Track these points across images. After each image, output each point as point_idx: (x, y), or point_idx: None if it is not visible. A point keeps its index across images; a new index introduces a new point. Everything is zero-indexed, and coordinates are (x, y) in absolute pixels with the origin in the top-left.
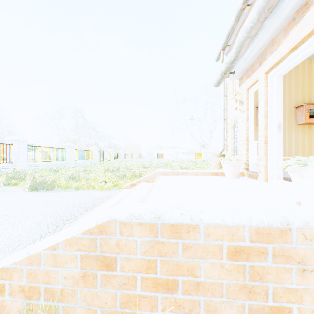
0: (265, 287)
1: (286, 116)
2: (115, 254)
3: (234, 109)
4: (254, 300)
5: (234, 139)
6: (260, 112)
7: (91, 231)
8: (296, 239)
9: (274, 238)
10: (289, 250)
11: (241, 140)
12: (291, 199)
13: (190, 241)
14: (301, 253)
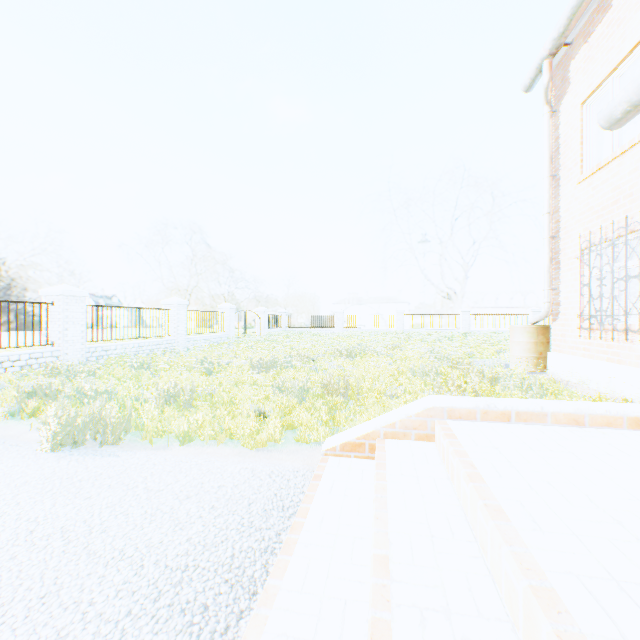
0: None
1: None
2: None
3: None
4: None
5: (585, 288)
6: None
7: None
8: None
9: None
10: None
11: None
12: None
13: None
14: None
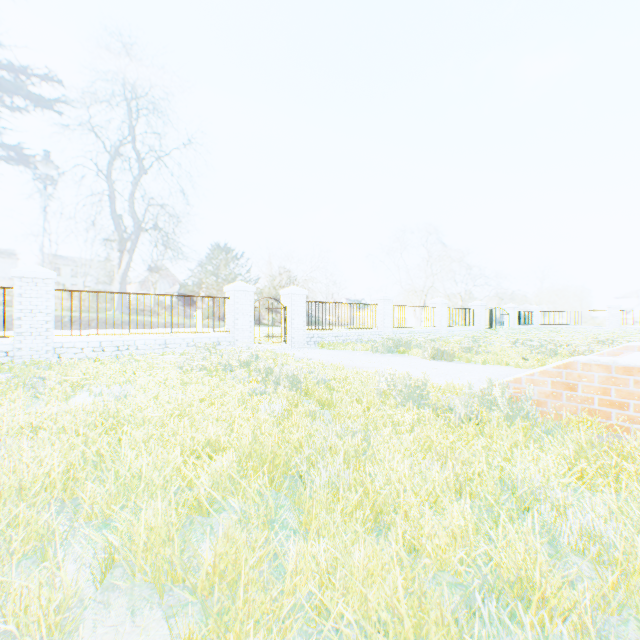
0: None
1: None
2: (576, 382)
3: None
4: None
5: None
6: None
7: (558, 367)
8: None
9: None
10: None
11: None
12: None
13: (639, 378)
14: None
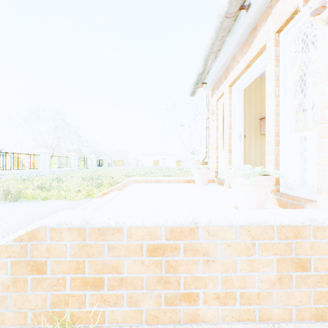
0: (178, 277)
1: (252, 126)
2: (45, 259)
3: (206, 119)
4: (169, 289)
5: None
6: (225, 122)
7: (22, 238)
8: (202, 235)
9: (185, 235)
10: (197, 245)
11: (213, 148)
12: (236, 203)
13: (115, 242)
14: (206, 247)
